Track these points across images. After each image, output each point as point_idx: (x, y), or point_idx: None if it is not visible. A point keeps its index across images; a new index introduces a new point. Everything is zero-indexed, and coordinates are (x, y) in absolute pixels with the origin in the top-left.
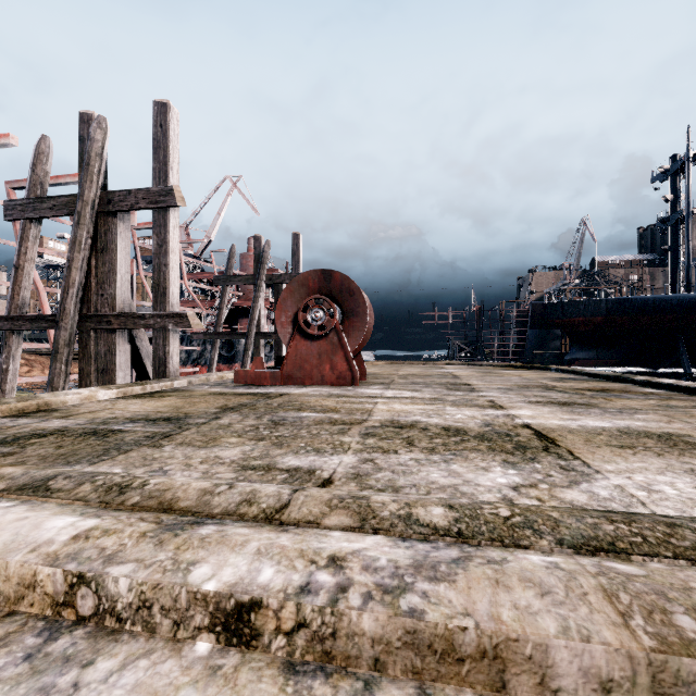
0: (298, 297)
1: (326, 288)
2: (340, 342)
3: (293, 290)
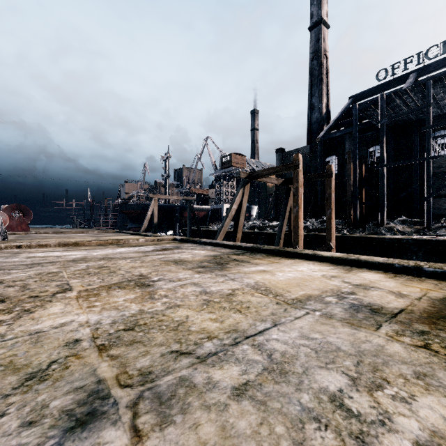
0: (9, 210)
1: (19, 208)
2: (24, 221)
3: (7, 208)
